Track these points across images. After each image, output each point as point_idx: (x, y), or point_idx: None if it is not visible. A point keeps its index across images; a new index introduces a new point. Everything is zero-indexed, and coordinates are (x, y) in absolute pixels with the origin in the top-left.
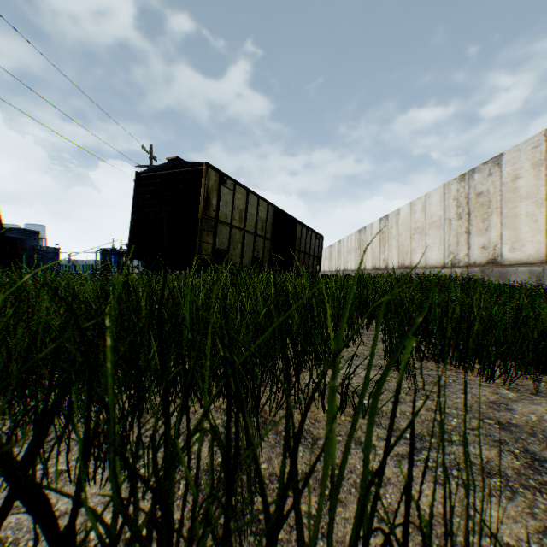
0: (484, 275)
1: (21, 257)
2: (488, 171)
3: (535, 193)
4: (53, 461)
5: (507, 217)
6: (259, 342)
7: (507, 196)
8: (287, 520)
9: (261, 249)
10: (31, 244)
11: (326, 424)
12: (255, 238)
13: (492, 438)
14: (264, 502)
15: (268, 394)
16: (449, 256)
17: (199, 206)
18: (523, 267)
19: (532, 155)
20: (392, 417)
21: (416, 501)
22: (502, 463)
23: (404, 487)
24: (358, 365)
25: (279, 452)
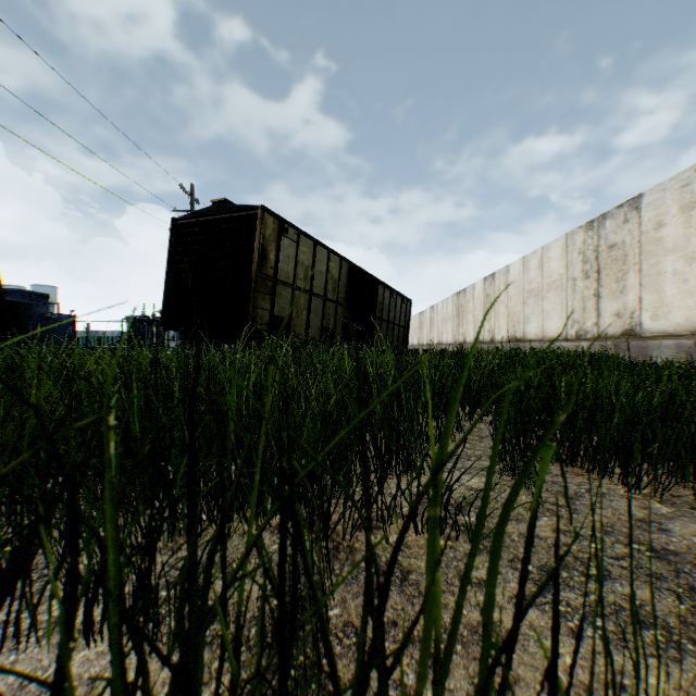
0: (618, 350)
1: (27, 327)
2: (623, 217)
3: (684, 245)
4: (48, 604)
5: (648, 276)
6: (329, 448)
7: (648, 248)
8: (368, 692)
9: (332, 316)
10: (39, 311)
11: (428, 570)
12: (324, 302)
13: (645, 571)
14: (336, 685)
15: (342, 509)
16: (574, 326)
17: (253, 262)
18: (669, 339)
19: (680, 195)
20: (526, 562)
21: (565, 691)
22: (662, 607)
23: (546, 669)
24: (463, 472)
25: (356, 591)
